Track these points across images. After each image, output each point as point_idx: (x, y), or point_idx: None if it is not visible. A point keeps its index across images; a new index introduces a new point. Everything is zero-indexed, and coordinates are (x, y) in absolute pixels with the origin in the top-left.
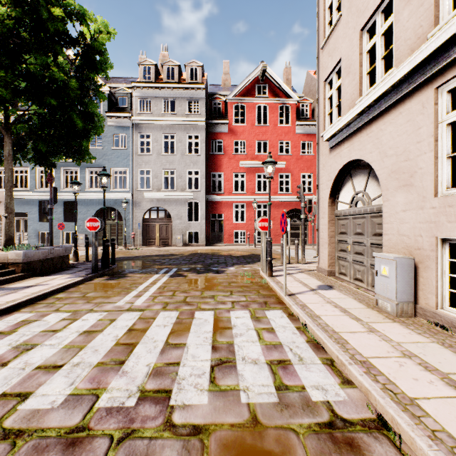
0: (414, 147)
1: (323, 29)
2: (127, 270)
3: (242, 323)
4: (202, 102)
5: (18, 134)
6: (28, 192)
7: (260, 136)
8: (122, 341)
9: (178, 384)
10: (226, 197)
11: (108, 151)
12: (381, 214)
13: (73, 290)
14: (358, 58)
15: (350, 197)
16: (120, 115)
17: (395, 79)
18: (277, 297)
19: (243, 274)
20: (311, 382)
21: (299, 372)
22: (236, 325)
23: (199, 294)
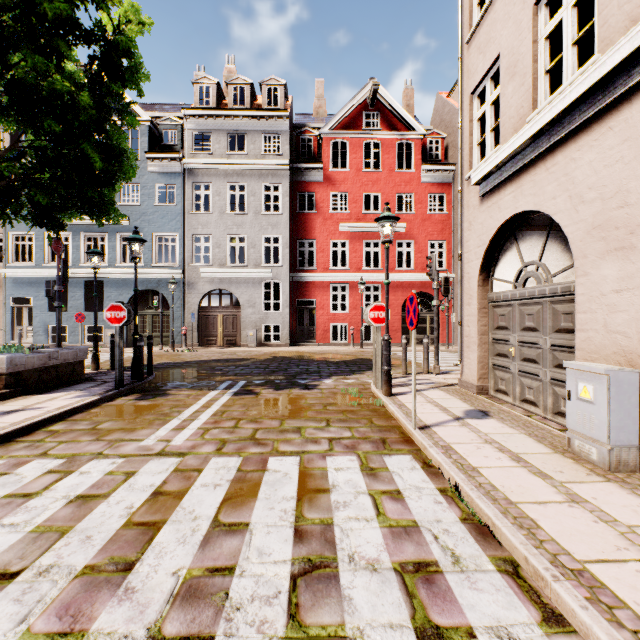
0: (637, 184)
1: (469, 13)
2: (170, 384)
3: (347, 481)
4: (285, 137)
5: (5, 178)
6: (34, 267)
7: (369, 186)
8: (138, 518)
9: (227, 622)
10: (319, 275)
11: (149, 208)
12: (570, 298)
13: (79, 417)
14: (530, 48)
15: (514, 271)
16: (165, 157)
17: (604, 70)
18: (401, 431)
19: (345, 391)
20: (483, 620)
21: (458, 593)
22: (337, 486)
23: (277, 425)
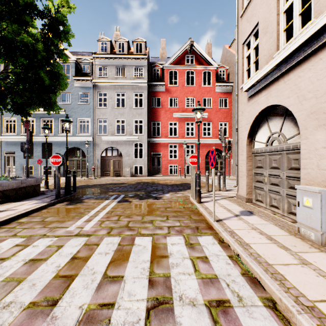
0: None
1: (241, 1)
2: (84, 196)
3: (178, 251)
4: (145, 68)
5: None
6: (16, 136)
7: (188, 94)
8: (62, 273)
9: None
10: (163, 140)
11: (75, 105)
12: (297, 151)
13: (35, 214)
14: (275, 18)
15: (266, 137)
16: (83, 79)
17: (318, 26)
18: (206, 222)
19: (176, 200)
20: None
21: (242, 320)
22: (172, 254)
23: (140, 219)
